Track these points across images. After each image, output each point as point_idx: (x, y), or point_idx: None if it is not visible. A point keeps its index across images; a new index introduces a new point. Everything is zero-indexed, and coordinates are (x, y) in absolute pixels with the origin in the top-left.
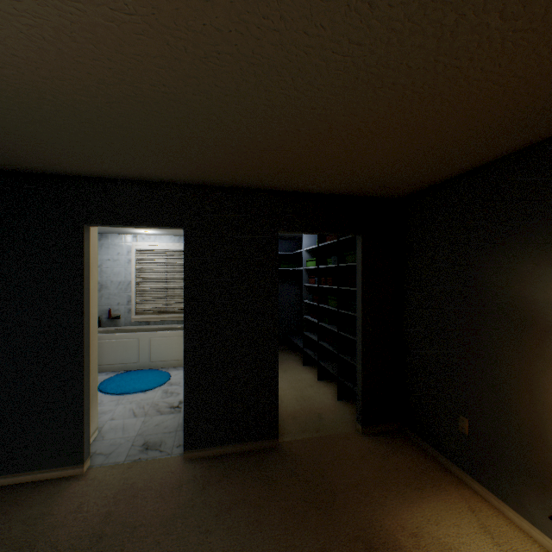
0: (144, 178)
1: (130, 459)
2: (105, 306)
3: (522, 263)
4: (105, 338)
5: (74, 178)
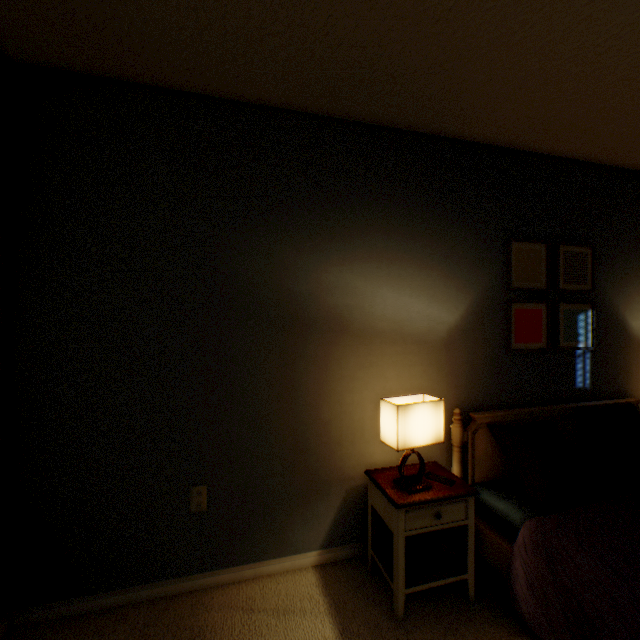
0: None
1: None
2: None
3: (285, 248)
4: None
5: None
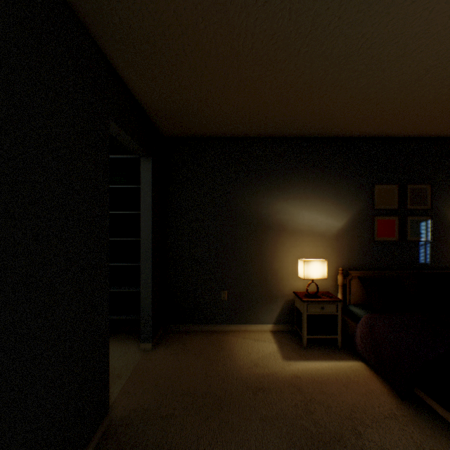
0: None
1: None
2: None
3: (258, 195)
4: None
5: None
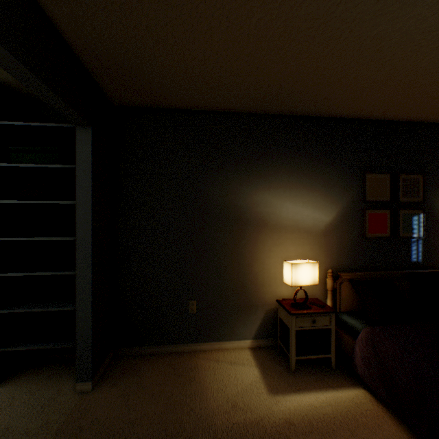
0: None
1: None
2: None
3: (234, 183)
4: None
5: None
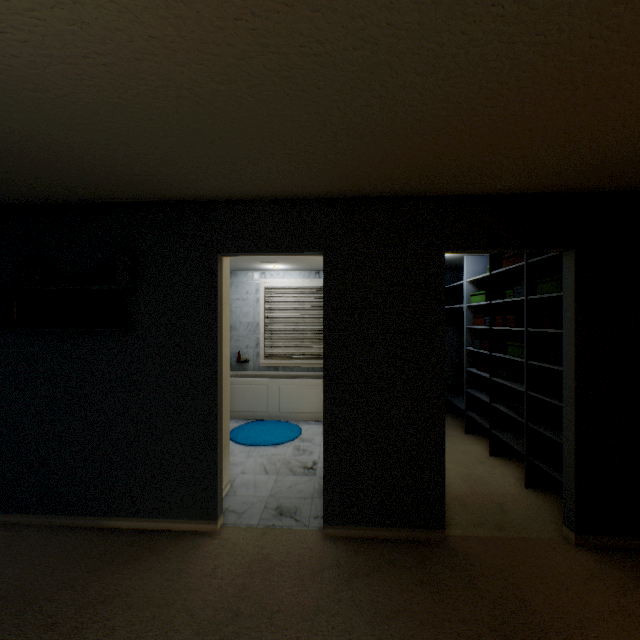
0: (279, 195)
1: (263, 523)
2: (234, 349)
3: None
4: (235, 383)
5: (208, 204)
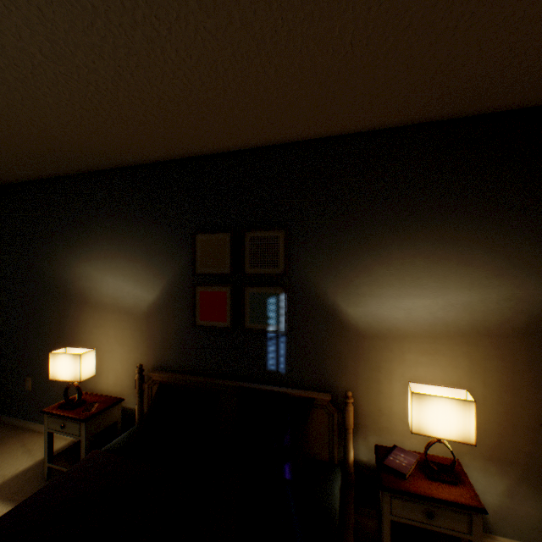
0: None
1: None
2: None
3: (61, 255)
4: None
5: None
